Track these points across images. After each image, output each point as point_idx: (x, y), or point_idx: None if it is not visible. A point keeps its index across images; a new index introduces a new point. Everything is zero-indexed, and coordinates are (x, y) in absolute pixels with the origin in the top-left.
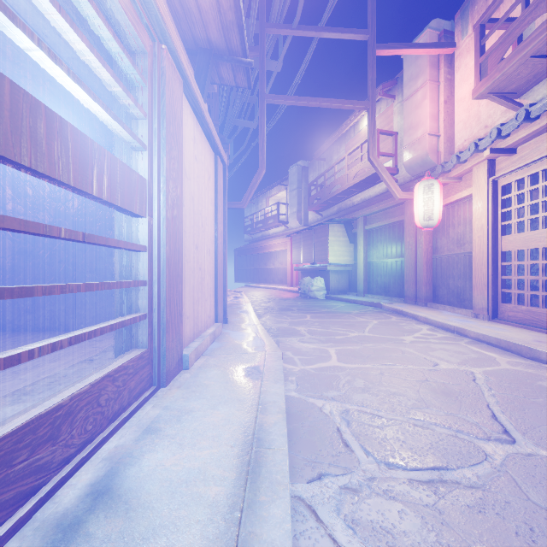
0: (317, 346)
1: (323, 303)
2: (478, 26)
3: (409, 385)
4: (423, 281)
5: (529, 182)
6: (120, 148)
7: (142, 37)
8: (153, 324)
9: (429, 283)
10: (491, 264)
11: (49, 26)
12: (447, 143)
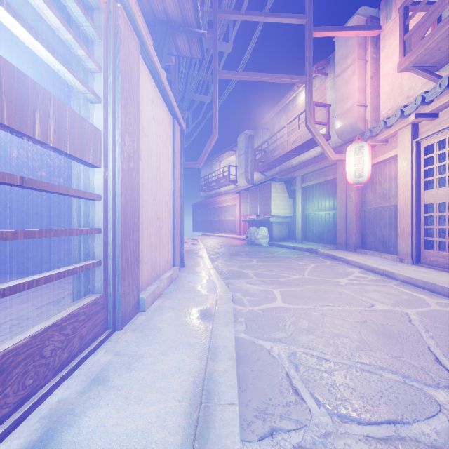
0: (263, 288)
1: (267, 249)
2: (402, 8)
3: (351, 327)
4: (353, 230)
5: None
6: (77, 102)
7: None
8: (108, 270)
9: (358, 232)
10: (415, 215)
11: None
12: (373, 112)
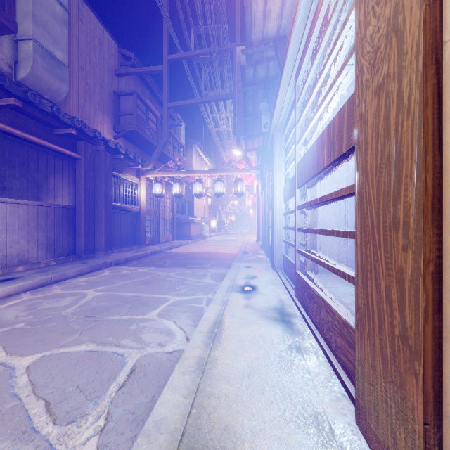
0: None
1: None
2: None
3: None
4: None
5: None
6: None
7: None
8: None
9: None
10: None
11: None
12: None
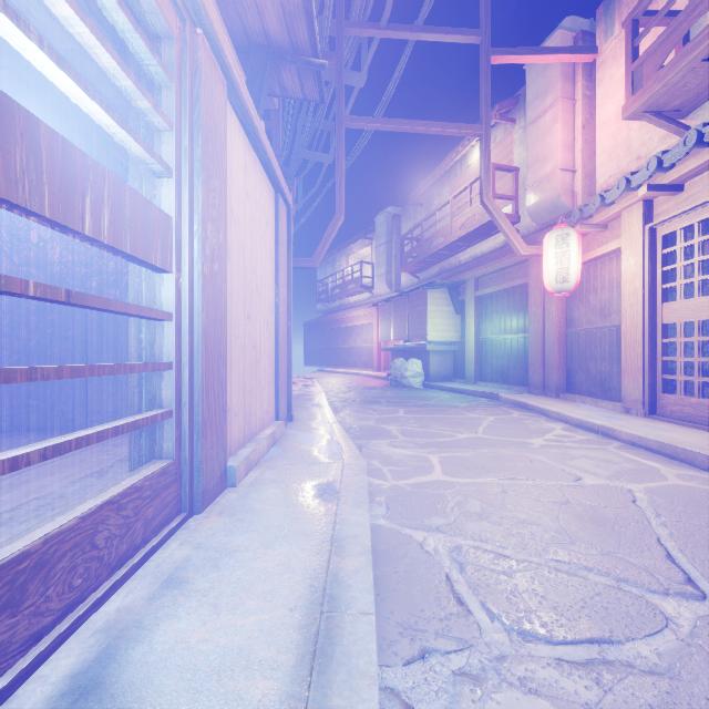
0: (414, 452)
1: (420, 394)
2: (629, 21)
3: (544, 509)
4: (554, 364)
5: (701, 230)
6: (136, 174)
7: (165, 13)
8: (183, 424)
9: (562, 367)
10: (648, 341)
11: (36, 1)
12: (585, 180)
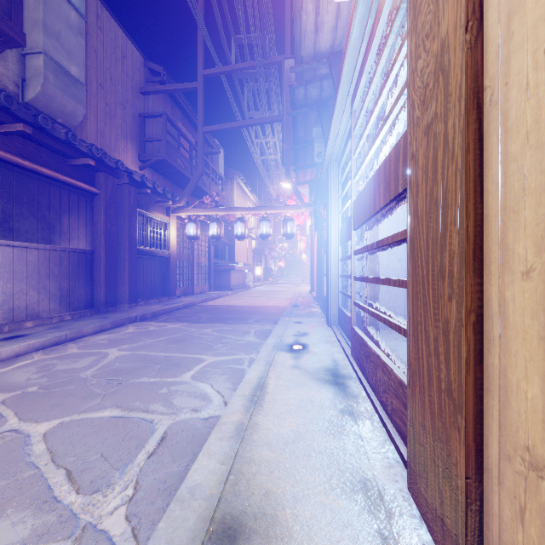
0: None
1: None
2: None
3: None
4: None
5: None
6: None
7: None
8: None
9: None
10: None
11: None
12: None
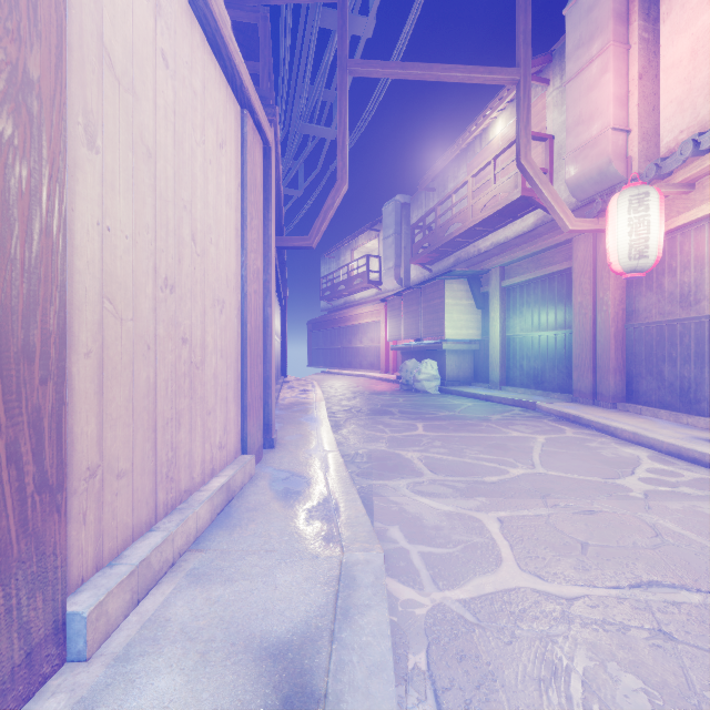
0: (455, 508)
1: (438, 401)
2: None
3: None
4: (610, 367)
5: None
6: None
7: None
8: None
9: (620, 370)
10: None
11: None
12: (642, 142)
